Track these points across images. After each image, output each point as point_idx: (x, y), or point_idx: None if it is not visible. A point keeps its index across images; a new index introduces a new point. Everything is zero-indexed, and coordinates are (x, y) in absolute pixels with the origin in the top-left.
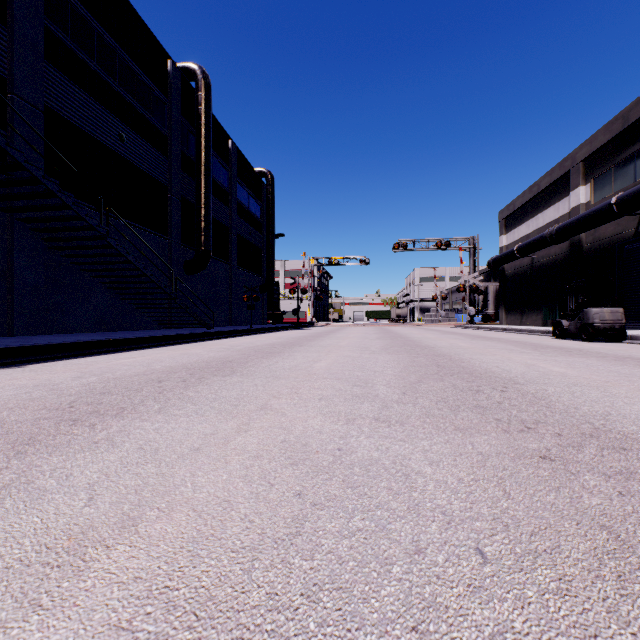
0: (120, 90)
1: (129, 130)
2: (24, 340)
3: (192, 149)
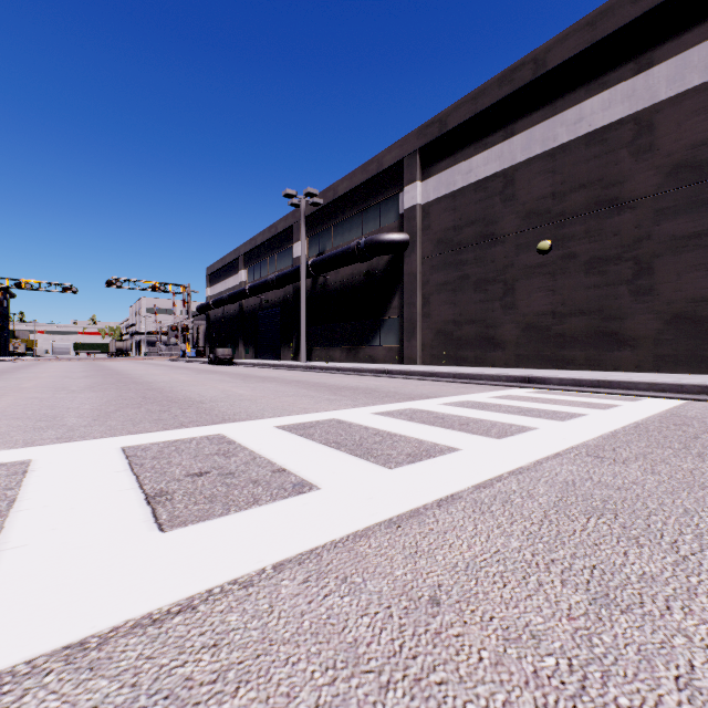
0: None
1: None
2: None
3: None
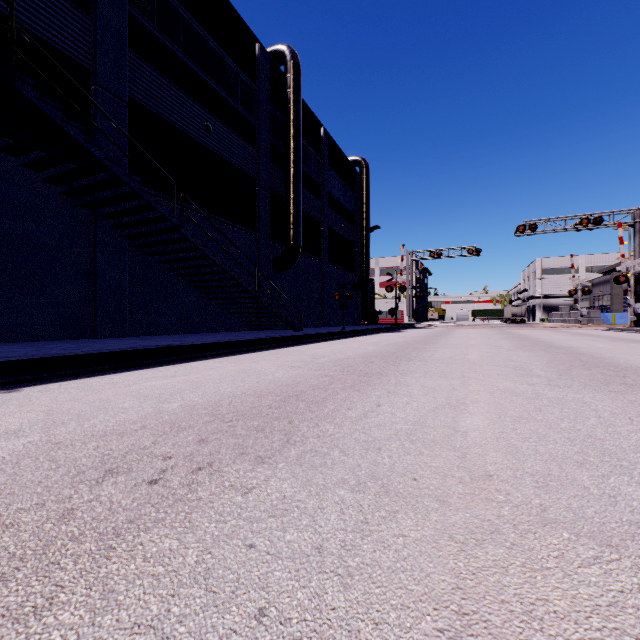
0: (206, 78)
1: (216, 120)
2: (86, 345)
3: (281, 139)
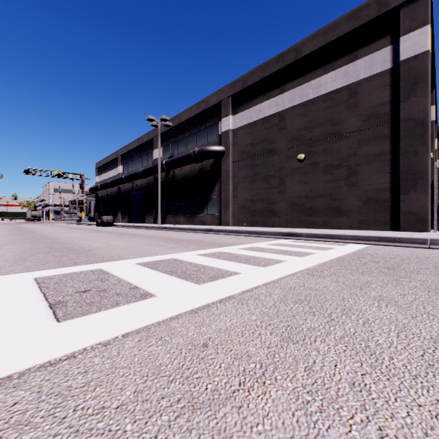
0: None
1: None
2: None
3: None
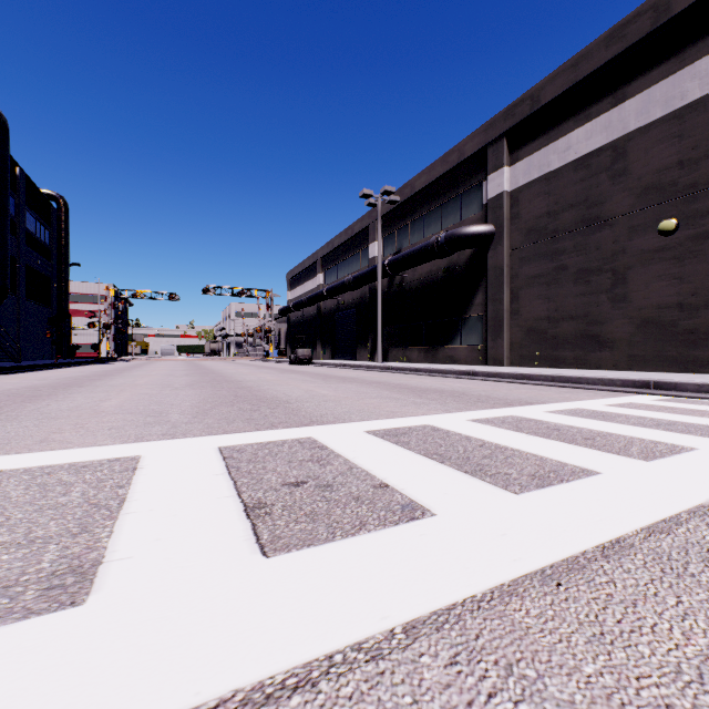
0: None
1: None
2: None
3: None
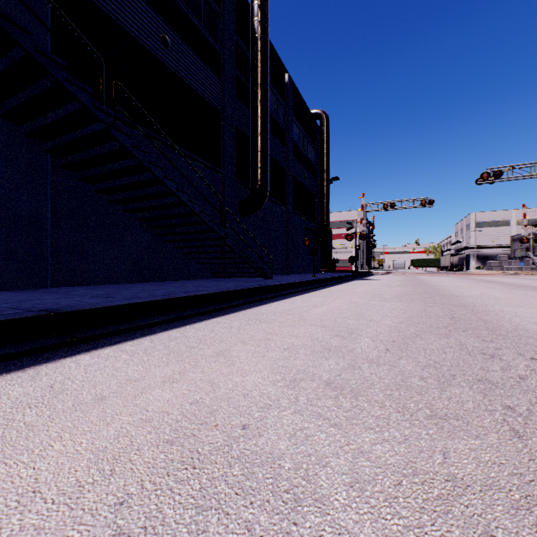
0: None
1: (174, 35)
2: None
3: (247, 76)
